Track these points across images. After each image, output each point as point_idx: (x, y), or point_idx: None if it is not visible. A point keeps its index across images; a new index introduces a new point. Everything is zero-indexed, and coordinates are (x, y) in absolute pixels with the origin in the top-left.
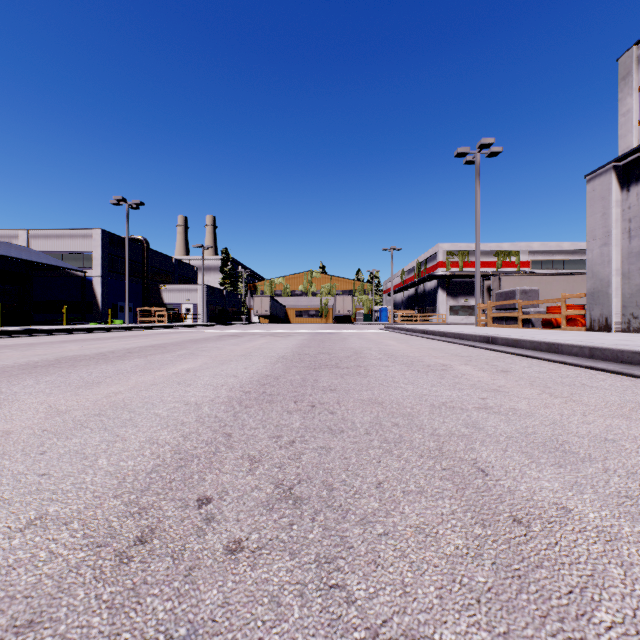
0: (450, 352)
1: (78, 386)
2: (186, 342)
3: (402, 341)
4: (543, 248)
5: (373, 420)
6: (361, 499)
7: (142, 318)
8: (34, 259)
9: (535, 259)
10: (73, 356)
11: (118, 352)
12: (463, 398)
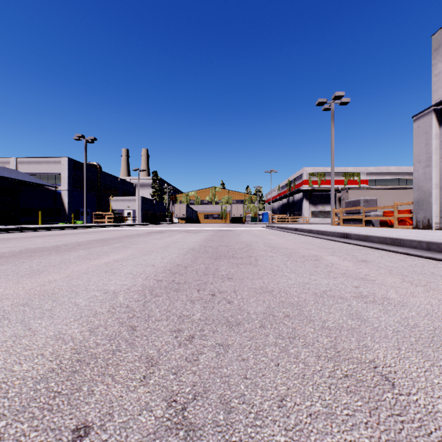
0: (317, 245)
1: (23, 275)
2: (123, 237)
3: (280, 236)
4: (376, 171)
5: (266, 310)
6: (263, 428)
7: (96, 219)
8: (20, 178)
9: (371, 178)
10: (34, 248)
11: (70, 245)
12: (339, 286)
